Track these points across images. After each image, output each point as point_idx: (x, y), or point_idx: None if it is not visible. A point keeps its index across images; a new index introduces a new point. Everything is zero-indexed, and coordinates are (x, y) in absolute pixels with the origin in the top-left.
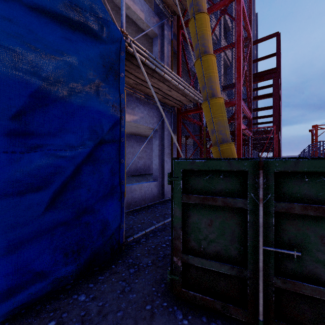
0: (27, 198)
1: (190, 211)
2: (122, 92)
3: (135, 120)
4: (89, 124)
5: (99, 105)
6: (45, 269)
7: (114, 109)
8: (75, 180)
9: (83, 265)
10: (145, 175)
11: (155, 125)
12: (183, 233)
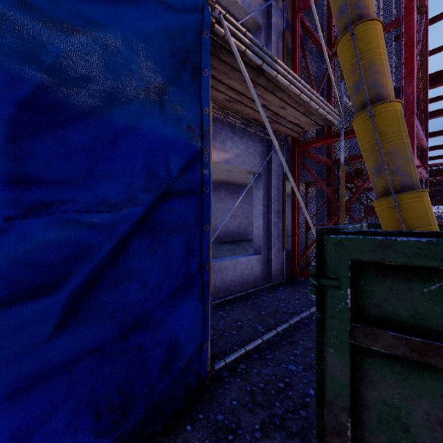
0: (14, 311)
1: (375, 370)
2: (205, 104)
3: (226, 159)
4: (144, 162)
5: (164, 127)
6: None
7: (190, 134)
8: (118, 266)
9: (129, 434)
10: (241, 243)
11: (258, 166)
12: (352, 421)
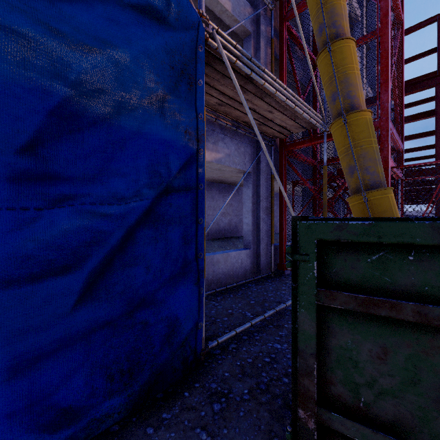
0: (45, 285)
1: (334, 323)
2: (200, 110)
3: (218, 159)
4: (148, 161)
5: (164, 131)
6: (75, 403)
7: (187, 137)
8: (126, 252)
9: (137, 394)
10: (231, 239)
11: (247, 166)
12: (318, 364)
